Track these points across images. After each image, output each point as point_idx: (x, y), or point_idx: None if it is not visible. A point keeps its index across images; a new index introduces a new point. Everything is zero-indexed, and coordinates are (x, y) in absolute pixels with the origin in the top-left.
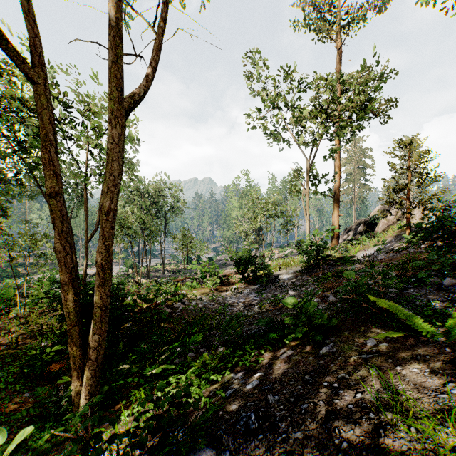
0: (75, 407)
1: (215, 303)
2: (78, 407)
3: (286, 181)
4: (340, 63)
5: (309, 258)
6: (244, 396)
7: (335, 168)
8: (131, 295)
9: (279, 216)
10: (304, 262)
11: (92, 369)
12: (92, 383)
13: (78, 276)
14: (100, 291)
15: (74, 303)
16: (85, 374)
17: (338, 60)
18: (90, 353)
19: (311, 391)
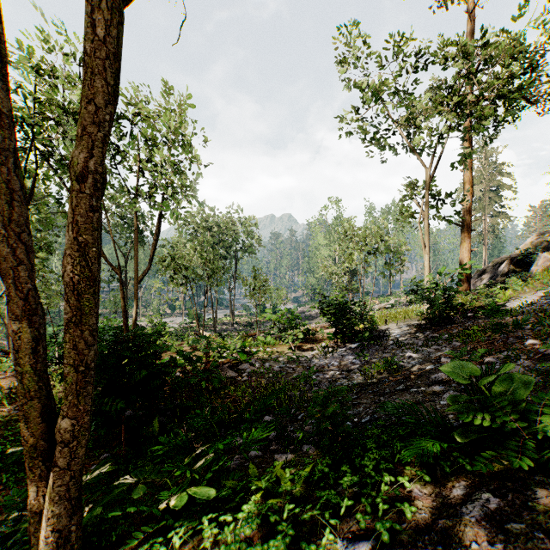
0: None
1: (296, 367)
2: None
3: (388, 210)
4: (472, 36)
5: (435, 307)
6: None
7: (465, 184)
8: (168, 348)
9: (383, 251)
10: (423, 313)
11: (60, 484)
12: (62, 511)
13: (126, 326)
14: (73, 333)
15: (32, 356)
16: (48, 493)
17: (468, 31)
18: (56, 453)
19: None
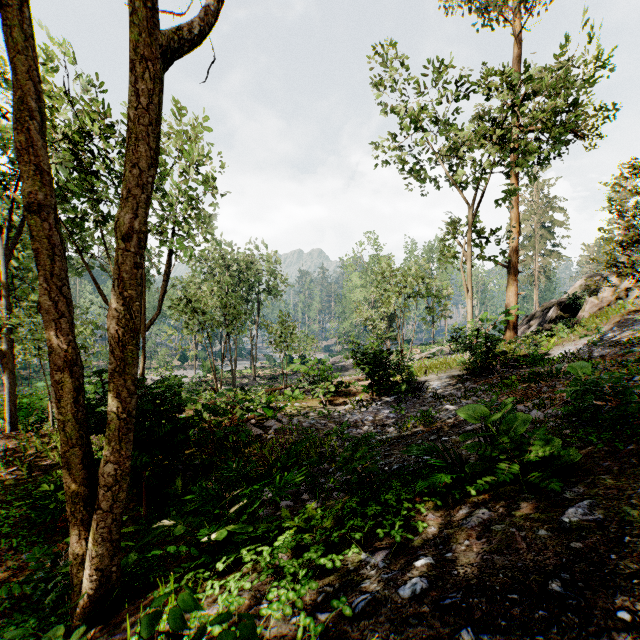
0: (74, 594)
1: (328, 422)
2: (78, 595)
3: (431, 248)
4: (519, 60)
5: (475, 356)
6: (395, 618)
7: (512, 222)
8: (192, 401)
9: (424, 295)
10: (465, 363)
11: (103, 526)
12: (105, 552)
13: None
14: (117, 382)
15: (74, 406)
16: (91, 535)
17: (515, 55)
18: (100, 496)
19: (589, 635)
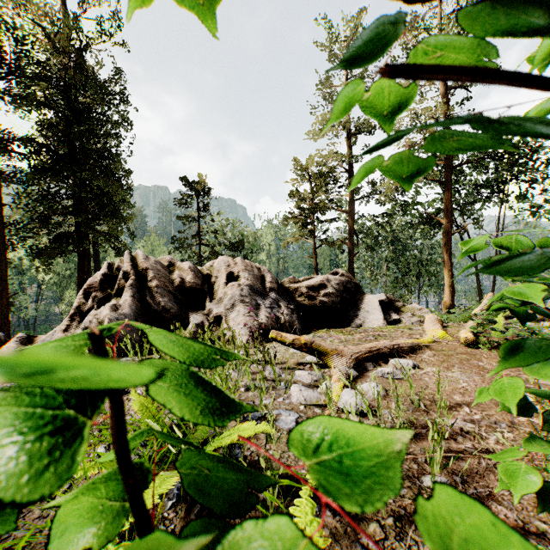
0: None
1: None
2: None
3: None
4: None
5: None
6: None
7: None
8: None
9: None
10: None
11: None
12: None
13: None
14: None
15: None
16: None
17: None
18: None
19: None
